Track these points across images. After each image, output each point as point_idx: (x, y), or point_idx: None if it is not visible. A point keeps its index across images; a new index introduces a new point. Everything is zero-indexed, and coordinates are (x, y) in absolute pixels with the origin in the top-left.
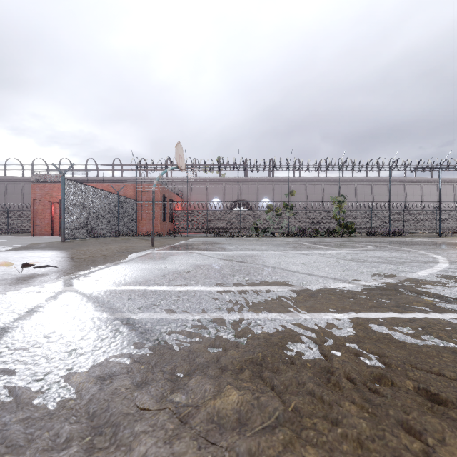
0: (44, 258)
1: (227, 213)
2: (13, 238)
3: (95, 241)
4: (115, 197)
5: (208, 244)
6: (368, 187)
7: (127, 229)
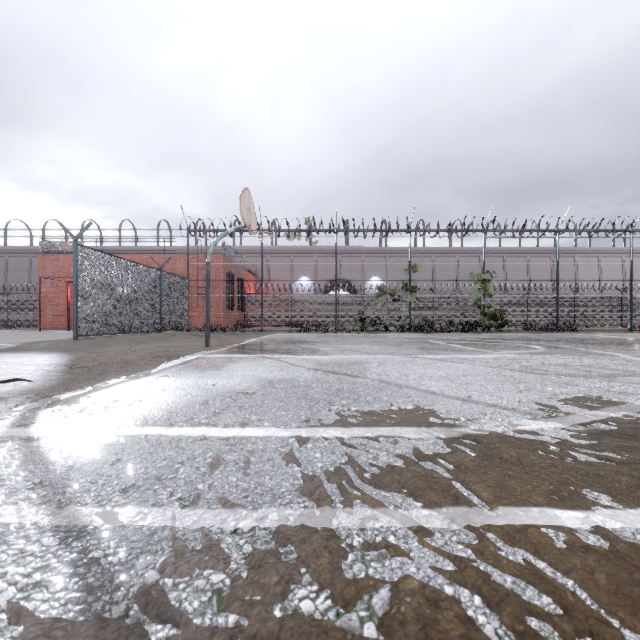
0: (27, 367)
1: (320, 297)
2: (9, 334)
3: (123, 339)
4: (156, 274)
5: (292, 343)
6: (523, 261)
7: (175, 321)
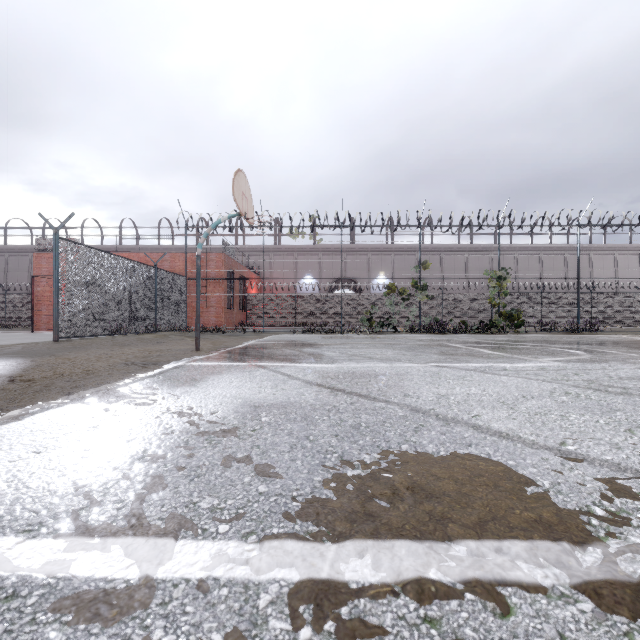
0: None
1: (325, 297)
2: None
3: (108, 341)
4: (150, 271)
5: (293, 346)
6: (535, 258)
7: (171, 321)
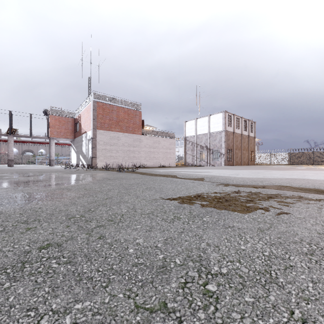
0: None
1: (20, 156)
2: None
3: None
4: None
5: None
6: None
7: None
